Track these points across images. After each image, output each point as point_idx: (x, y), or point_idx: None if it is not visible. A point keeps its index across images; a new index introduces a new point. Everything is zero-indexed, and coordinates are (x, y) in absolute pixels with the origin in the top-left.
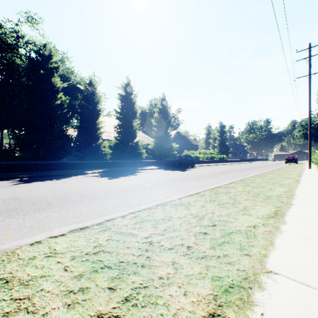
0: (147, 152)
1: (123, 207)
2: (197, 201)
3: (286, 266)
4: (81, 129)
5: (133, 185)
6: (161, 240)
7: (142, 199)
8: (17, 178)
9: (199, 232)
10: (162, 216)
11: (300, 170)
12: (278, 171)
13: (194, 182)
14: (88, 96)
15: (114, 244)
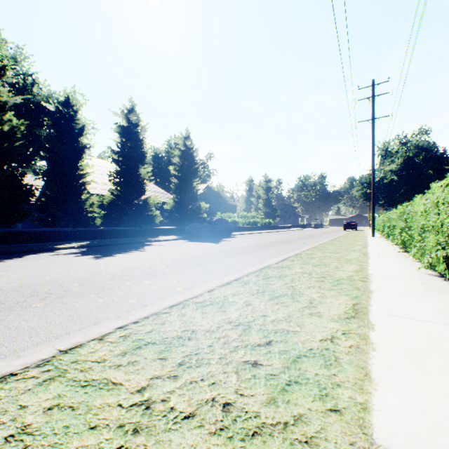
0: (162, 215)
1: (110, 313)
2: (238, 295)
3: (407, 430)
4: (49, 176)
5: (135, 268)
6: (171, 393)
7: (147, 295)
8: None
9: (245, 363)
10: (178, 330)
11: (363, 239)
12: (339, 240)
13: (232, 260)
14: (62, 122)
15: (60, 423)
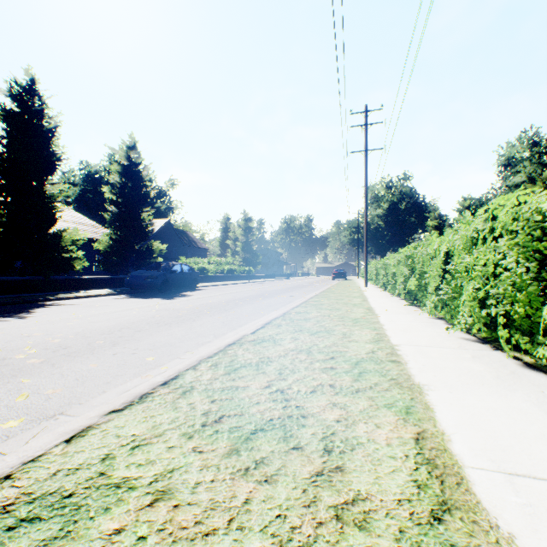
0: (92, 258)
1: None
2: (148, 446)
3: None
4: None
5: None
6: None
7: None
8: None
9: None
10: None
11: (358, 289)
12: (333, 292)
13: (183, 328)
14: None
15: None
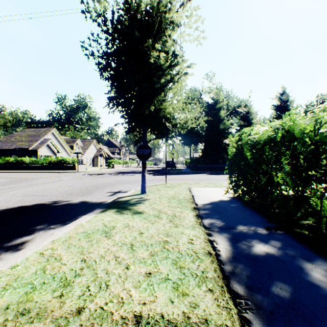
0: None
1: None
2: None
3: None
4: None
5: None
6: None
7: None
8: (205, 173)
9: None
10: None
11: None
12: None
13: None
14: (243, 116)
15: None
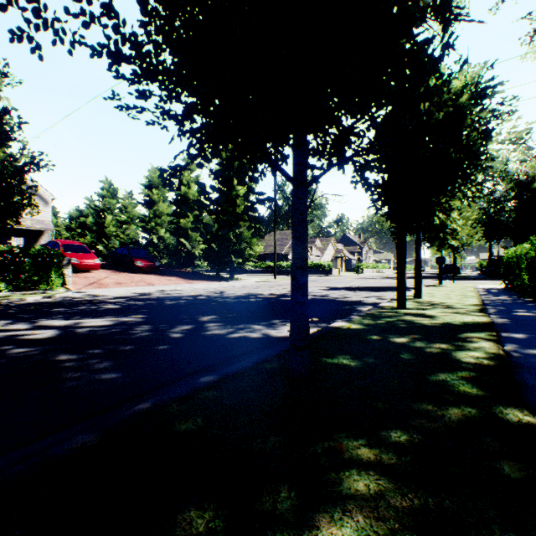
0: None
1: None
2: None
3: None
4: None
5: None
6: None
7: None
8: None
9: None
10: None
11: None
12: None
13: None
14: None
15: None
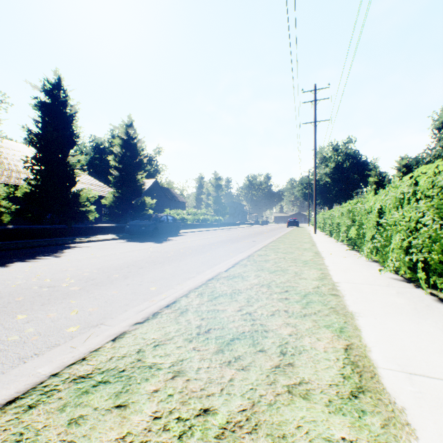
0: (100, 211)
1: None
2: (164, 345)
3: None
4: None
5: (22, 288)
6: None
7: None
8: None
9: None
10: None
11: (308, 235)
12: (287, 238)
13: (173, 266)
14: None
15: None
